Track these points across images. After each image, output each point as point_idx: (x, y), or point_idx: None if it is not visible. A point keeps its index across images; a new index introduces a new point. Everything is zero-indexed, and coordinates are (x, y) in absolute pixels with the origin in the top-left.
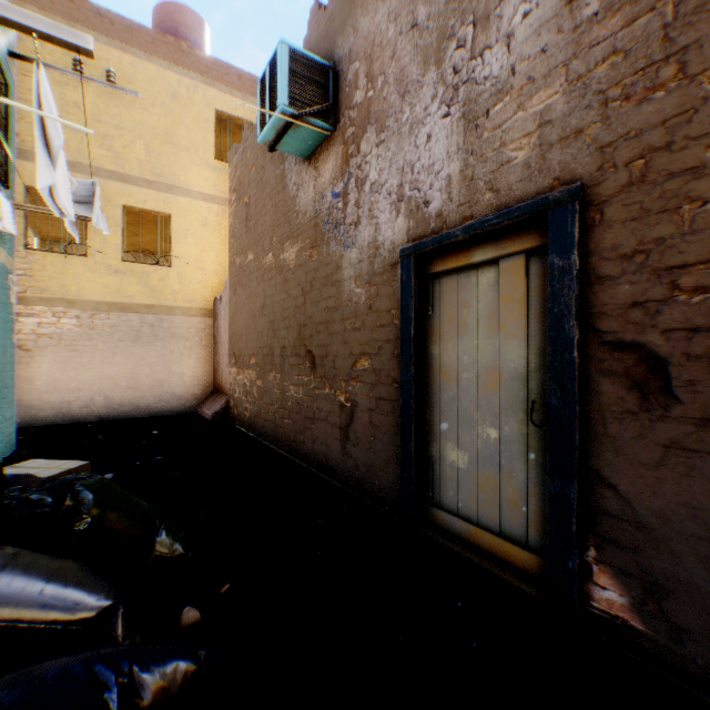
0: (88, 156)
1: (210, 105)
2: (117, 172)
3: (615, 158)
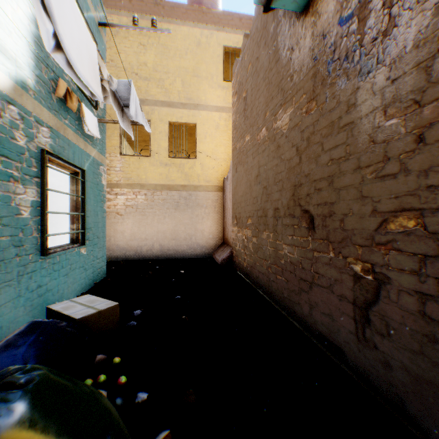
0: (150, 95)
1: (220, 45)
2: (165, 101)
3: None
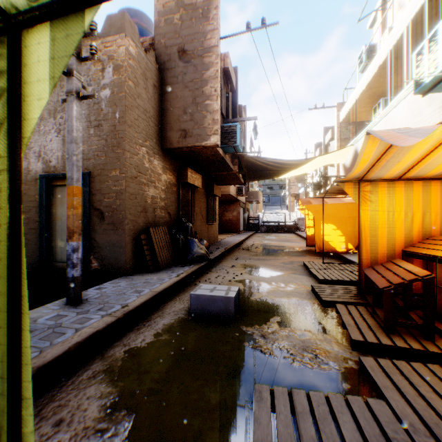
0: None
1: None
2: None
3: (96, 168)
